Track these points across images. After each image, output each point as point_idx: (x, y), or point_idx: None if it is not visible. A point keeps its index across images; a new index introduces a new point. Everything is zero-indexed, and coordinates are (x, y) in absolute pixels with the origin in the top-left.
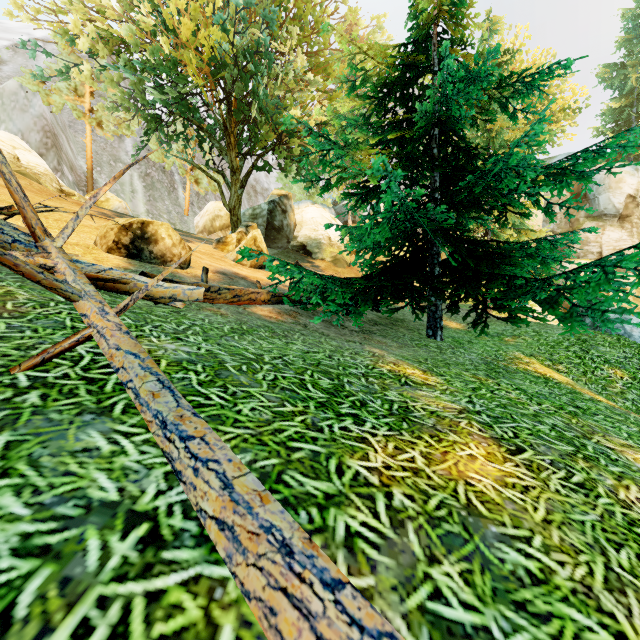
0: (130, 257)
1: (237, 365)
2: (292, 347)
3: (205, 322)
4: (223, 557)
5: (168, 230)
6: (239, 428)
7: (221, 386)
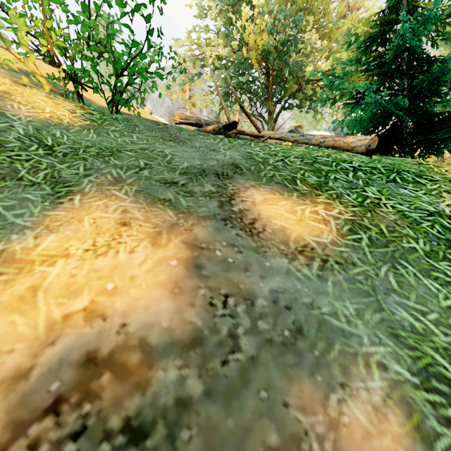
0: None
1: None
2: None
3: None
4: (323, 141)
5: None
6: None
7: None
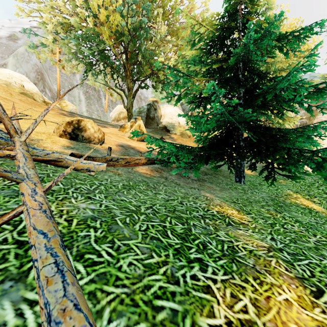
0: (71, 139)
1: (123, 218)
2: (158, 197)
3: (108, 181)
4: None
5: (92, 124)
6: (118, 287)
7: (110, 241)
